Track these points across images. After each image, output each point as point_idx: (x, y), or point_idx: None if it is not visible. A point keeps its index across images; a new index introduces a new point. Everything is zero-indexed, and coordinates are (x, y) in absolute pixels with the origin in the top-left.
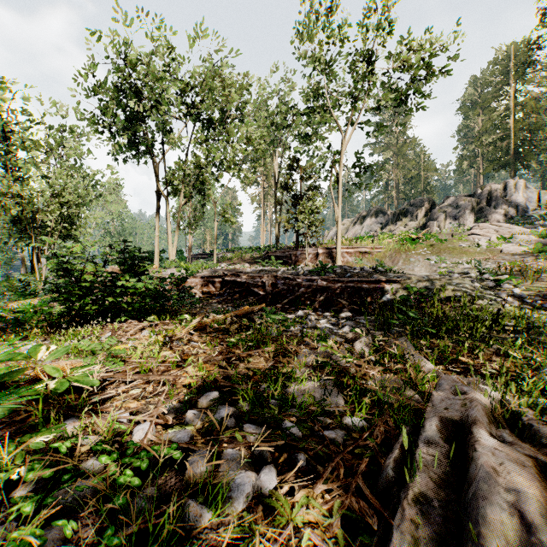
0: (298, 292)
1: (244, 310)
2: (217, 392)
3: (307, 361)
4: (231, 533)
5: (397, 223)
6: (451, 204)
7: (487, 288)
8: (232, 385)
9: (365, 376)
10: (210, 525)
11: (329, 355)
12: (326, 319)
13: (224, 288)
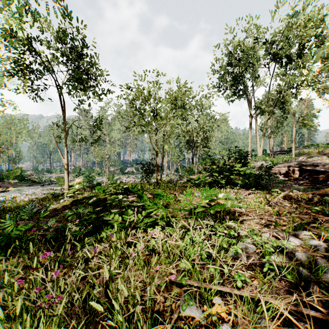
0: None
1: (323, 191)
2: (308, 232)
3: None
4: (328, 285)
5: None
6: None
7: None
8: (319, 231)
9: None
10: (313, 281)
11: None
12: None
13: (302, 175)
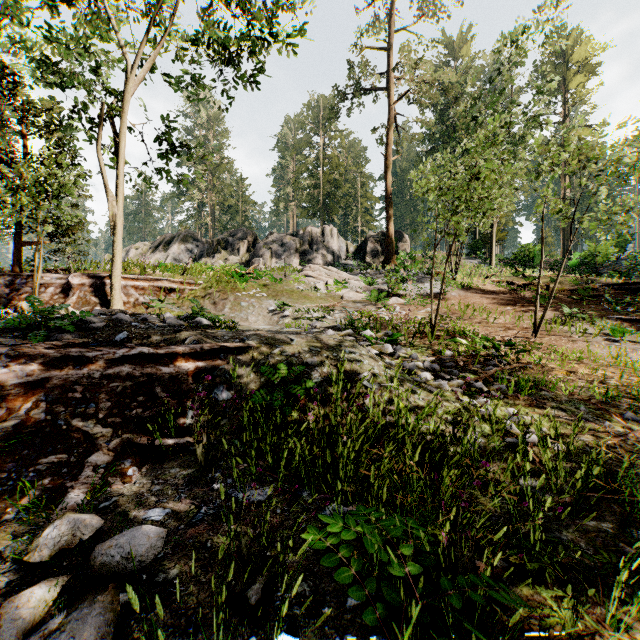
0: None
1: None
2: None
3: None
4: None
5: (216, 256)
6: (276, 241)
7: (379, 354)
8: None
9: None
10: None
11: None
12: None
13: None
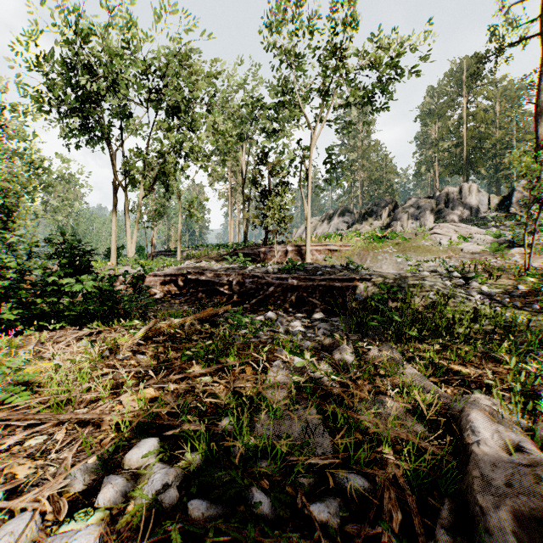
0: (267, 291)
1: (206, 313)
2: (156, 440)
3: (280, 380)
4: None
5: (363, 222)
6: (413, 205)
7: (456, 286)
8: (179, 423)
9: (351, 397)
10: None
11: (306, 369)
12: (298, 321)
13: (187, 287)
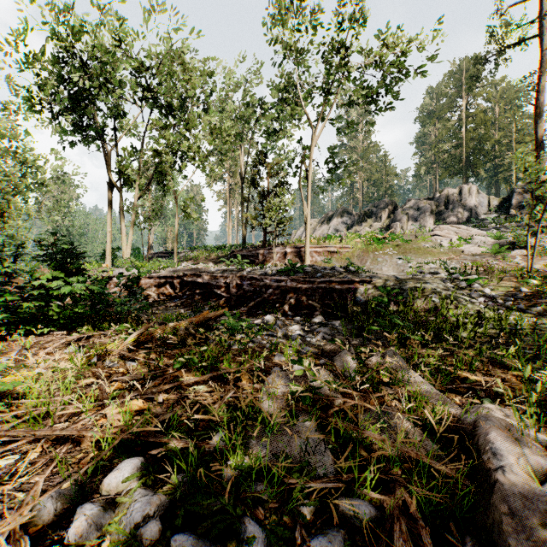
0: (266, 294)
1: (202, 316)
2: (139, 460)
3: (278, 389)
4: None
5: (363, 224)
6: (413, 207)
7: (459, 288)
8: (167, 440)
9: (354, 408)
10: None
11: (306, 377)
12: (297, 324)
13: (183, 290)
